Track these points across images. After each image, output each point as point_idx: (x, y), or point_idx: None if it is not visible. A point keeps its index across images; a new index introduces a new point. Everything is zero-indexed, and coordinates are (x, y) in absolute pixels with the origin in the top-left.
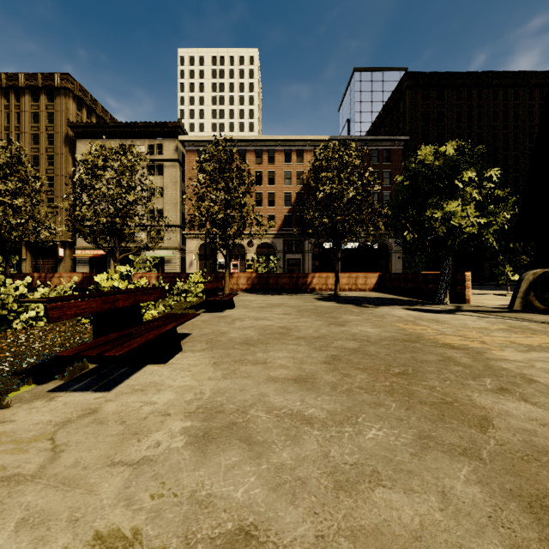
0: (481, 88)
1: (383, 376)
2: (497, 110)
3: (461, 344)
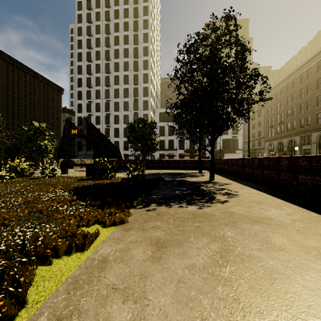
0: (19, 69)
1: None
2: (27, 83)
3: None
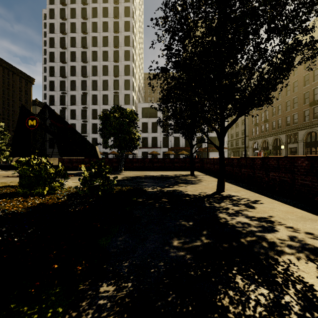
0: None
1: (1, 177)
2: None
3: (7, 174)
